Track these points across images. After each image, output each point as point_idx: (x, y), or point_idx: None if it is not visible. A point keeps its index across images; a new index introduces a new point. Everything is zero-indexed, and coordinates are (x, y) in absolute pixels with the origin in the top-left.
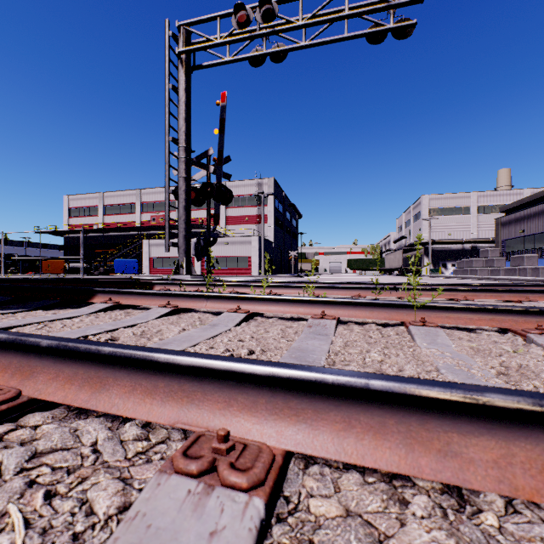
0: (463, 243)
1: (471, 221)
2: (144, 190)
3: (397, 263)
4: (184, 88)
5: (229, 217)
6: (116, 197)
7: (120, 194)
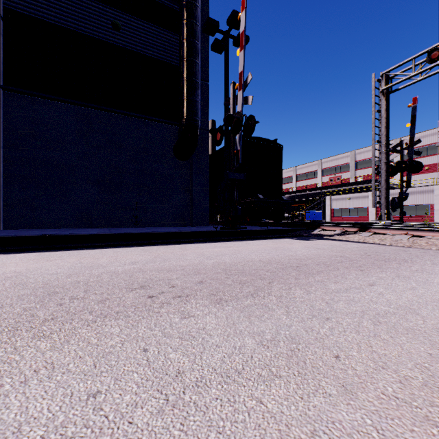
0: None
1: None
2: (324, 160)
3: None
4: (384, 109)
5: None
6: (303, 168)
7: (306, 165)
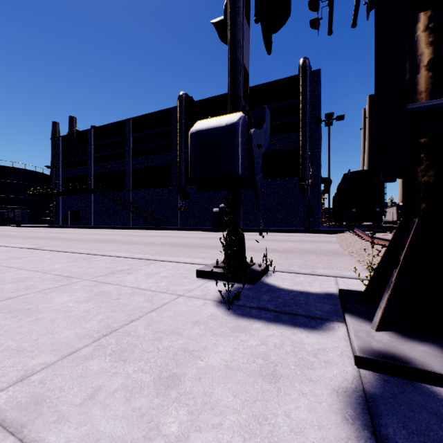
0: None
1: None
2: None
3: None
4: None
5: None
6: None
7: None
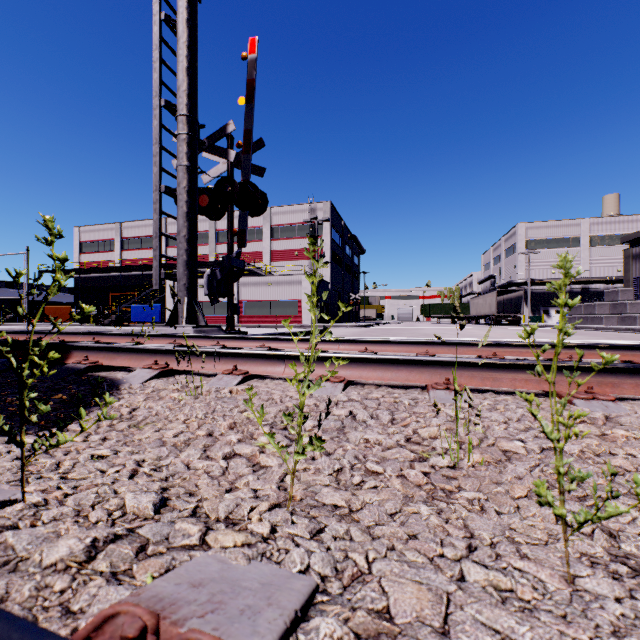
0: (571, 283)
1: (581, 255)
2: (170, 219)
3: (488, 308)
4: (184, 20)
5: (275, 251)
6: (136, 228)
7: (141, 224)
